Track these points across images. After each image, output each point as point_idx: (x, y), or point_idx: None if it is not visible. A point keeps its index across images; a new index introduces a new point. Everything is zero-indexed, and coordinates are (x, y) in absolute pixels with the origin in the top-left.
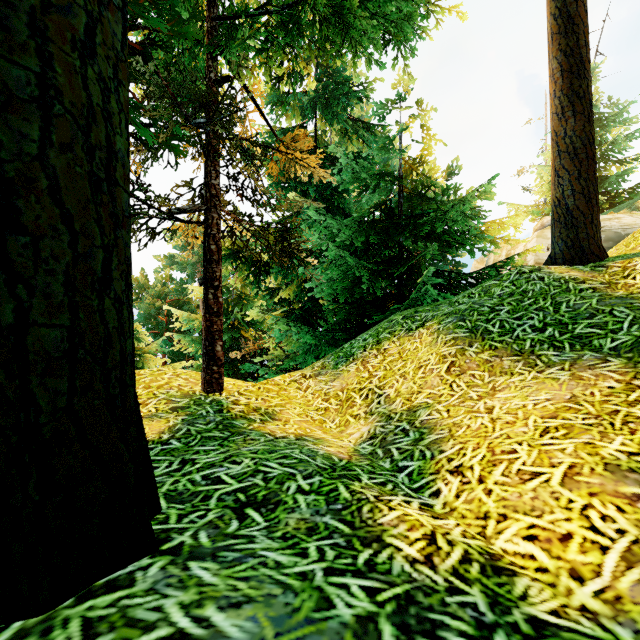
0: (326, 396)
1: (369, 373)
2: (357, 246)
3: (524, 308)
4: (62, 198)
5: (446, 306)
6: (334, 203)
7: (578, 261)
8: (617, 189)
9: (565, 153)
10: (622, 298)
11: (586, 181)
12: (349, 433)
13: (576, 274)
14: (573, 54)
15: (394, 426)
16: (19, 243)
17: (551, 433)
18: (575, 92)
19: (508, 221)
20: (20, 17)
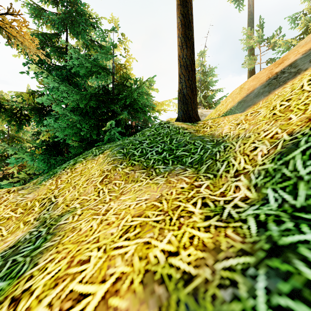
0: (16, 206)
1: (56, 186)
2: (88, 109)
3: (156, 141)
4: None
5: (120, 141)
6: (74, 82)
7: (188, 121)
8: (211, 101)
9: (183, 66)
10: (200, 136)
11: (191, 82)
12: (6, 241)
13: (184, 125)
14: (186, 17)
15: (37, 232)
16: None
17: (129, 233)
18: (187, 36)
19: (165, 104)
20: None
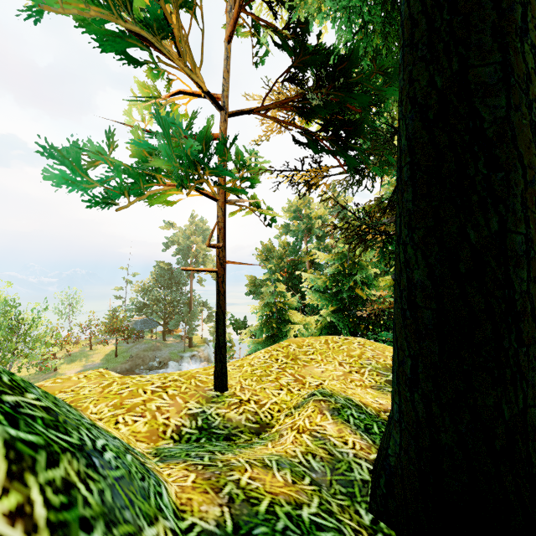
0: None
1: None
2: None
3: None
4: (535, 315)
5: None
6: None
7: None
8: None
9: None
10: None
11: None
12: None
13: None
14: None
15: None
16: (522, 352)
17: None
18: None
19: None
20: (517, 200)
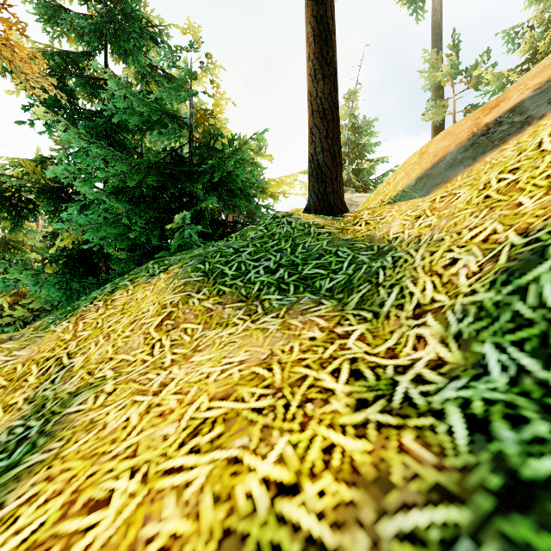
0: None
1: (74, 334)
2: (144, 191)
3: (266, 249)
4: None
5: (200, 249)
6: (119, 141)
7: (326, 213)
8: (367, 180)
9: (317, 112)
10: (348, 240)
11: (332, 141)
12: None
13: (319, 220)
14: (323, 22)
15: (23, 429)
16: None
17: (199, 436)
18: (324, 57)
19: (285, 182)
20: None
